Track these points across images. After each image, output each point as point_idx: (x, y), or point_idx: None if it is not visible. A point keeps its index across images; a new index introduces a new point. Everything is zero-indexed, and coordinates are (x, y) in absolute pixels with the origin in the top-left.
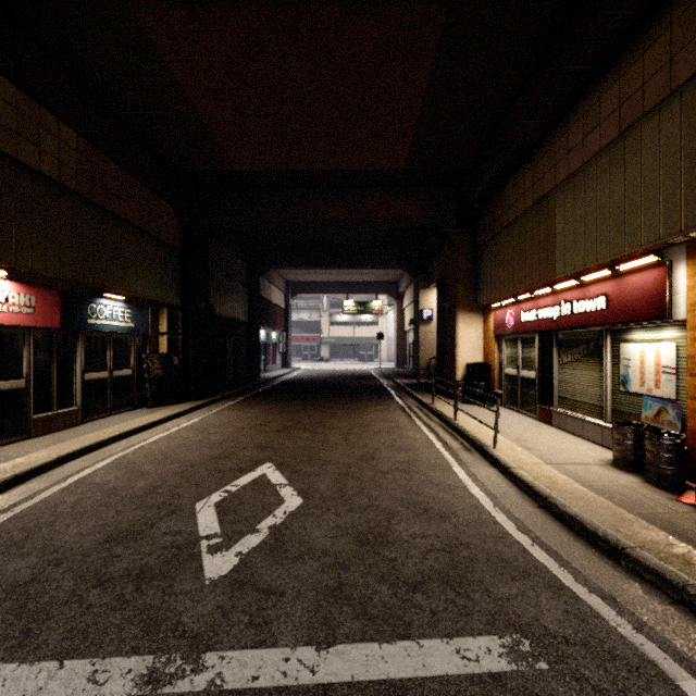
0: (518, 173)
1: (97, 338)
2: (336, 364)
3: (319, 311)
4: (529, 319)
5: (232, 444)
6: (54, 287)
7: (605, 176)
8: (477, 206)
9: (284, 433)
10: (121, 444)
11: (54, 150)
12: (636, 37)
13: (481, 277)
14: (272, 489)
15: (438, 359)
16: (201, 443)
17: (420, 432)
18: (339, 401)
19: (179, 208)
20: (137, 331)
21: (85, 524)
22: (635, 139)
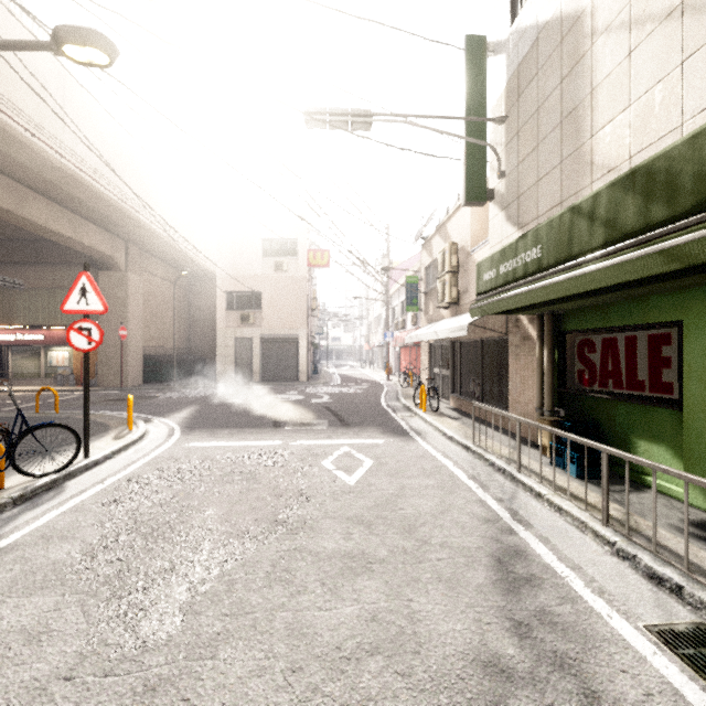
0: None
1: None
2: None
3: None
4: None
5: None
6: None
7: (46, 297)
8: None
9: None
10: None
11: None
12: (60, 265)
13: None
14: None
15: None
16: None
17: None
18: None
19: None
20: None
21: None
22: (59, 293)
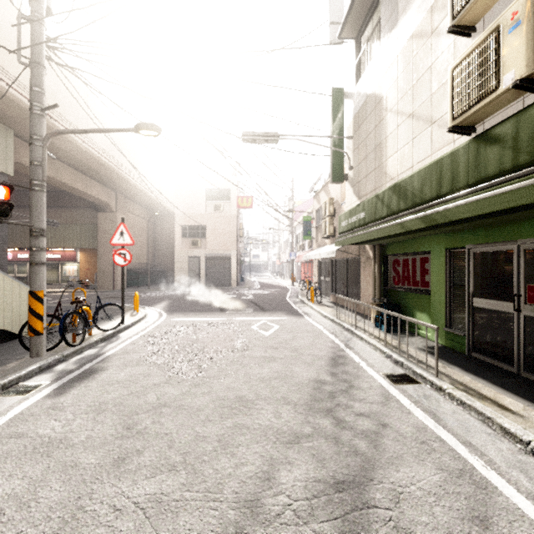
0: (20, 208)
1: None
2: None
3: None
4: (24, 257)
5: None
6: None
7: (62, 229)
8: None
9: None
10: None
11: None
12: (71, 207)
13: None
14: None
15: None
16: None
17: None
18: None
19: None
20: None
21: None
22: (71, 226)
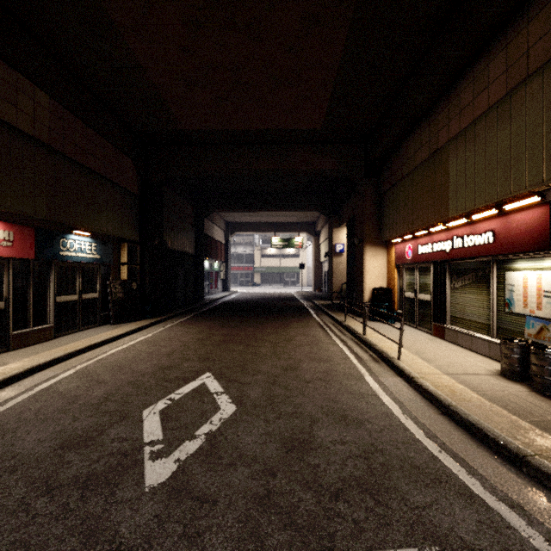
0: (416, 131)
1: (68, 267)
2: (266, 288)
3: (252, 246)
4: (425, 251)
5: (178, 356)
6: (31, 225)
7: (492, 130)
8: (381, 159)
9: (222, 346)
10: (85, 356)
11: (30, 110)
12: (521, 10)
13: (384, 218)
14: (210, 397)
15: (349, 284)
16: (153, 355)
17: (335, 345)
18: (268, 319)
19: (138, 161)
20: (102, 261)
21: (44, 431)
22: (520, 97)
